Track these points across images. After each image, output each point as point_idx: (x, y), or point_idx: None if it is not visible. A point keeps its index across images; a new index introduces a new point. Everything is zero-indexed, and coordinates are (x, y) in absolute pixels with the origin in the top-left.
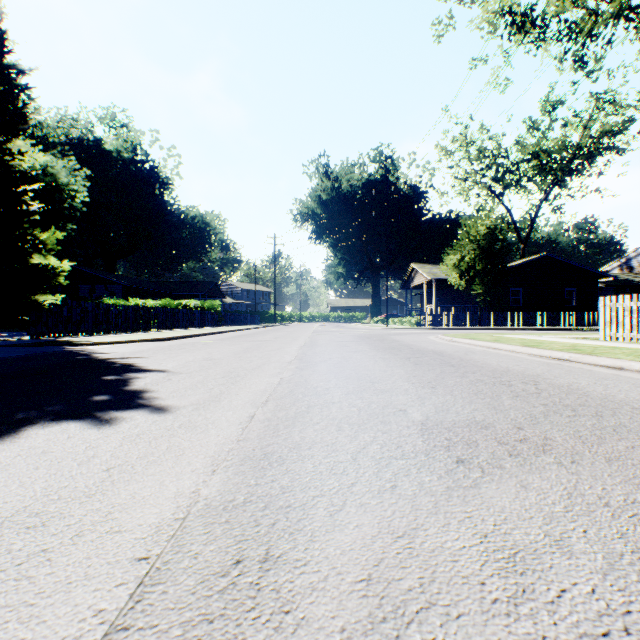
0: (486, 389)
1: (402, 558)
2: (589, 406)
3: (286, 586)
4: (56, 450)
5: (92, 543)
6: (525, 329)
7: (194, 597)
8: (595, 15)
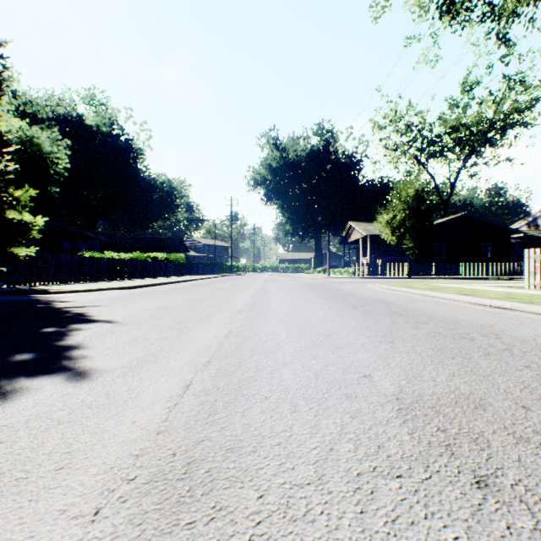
0: (449, 344)
1: None
2: None
3: None
4: None
5: None
6: (449, 278)
7: None
8: None
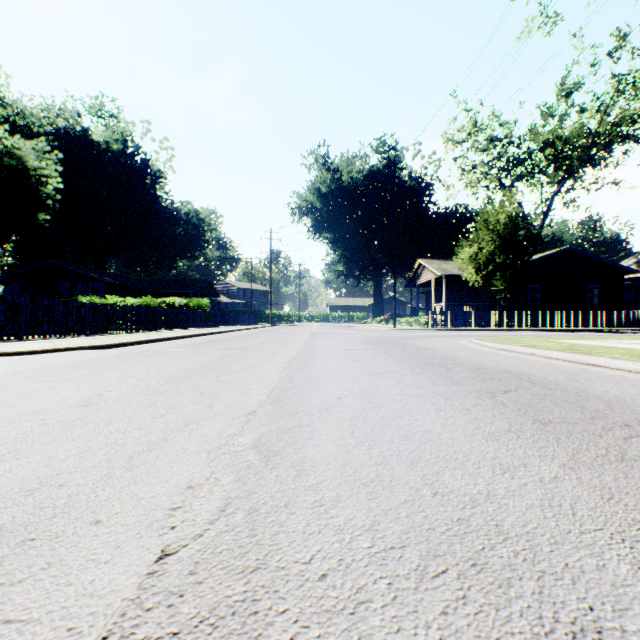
0: None
1: None
2: None
3: None
4: None
5: None
6: (552, 330)
7: None
8: None
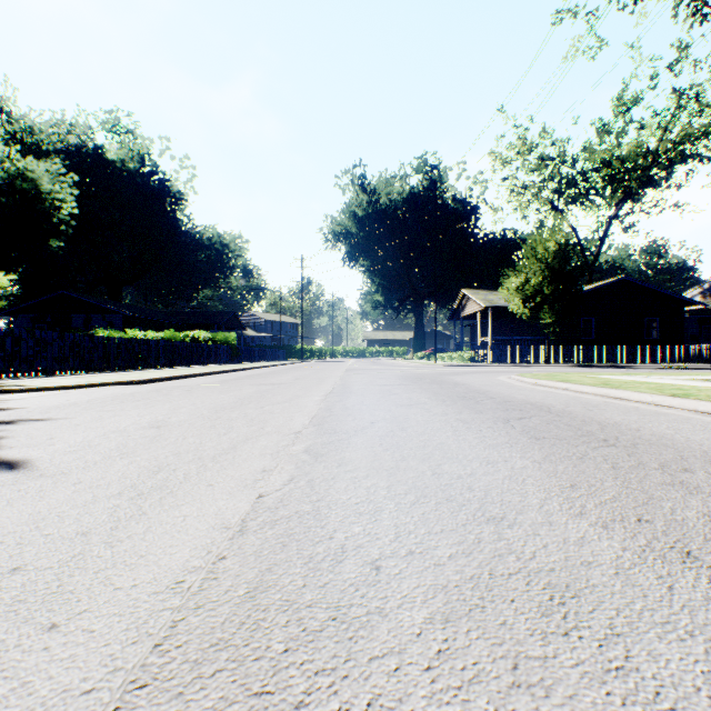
0: None
1: None
2: None
3: None
4: None
5: None
6: (604, 366)
7: None
8: None
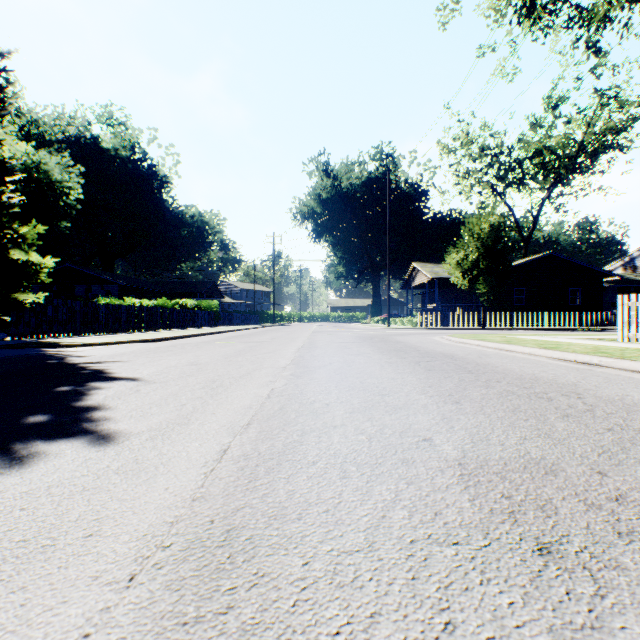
0: (523, 405)
1: None
2: None
3: None
4: None
5: None
6: (530, 329)
7: None
8: None
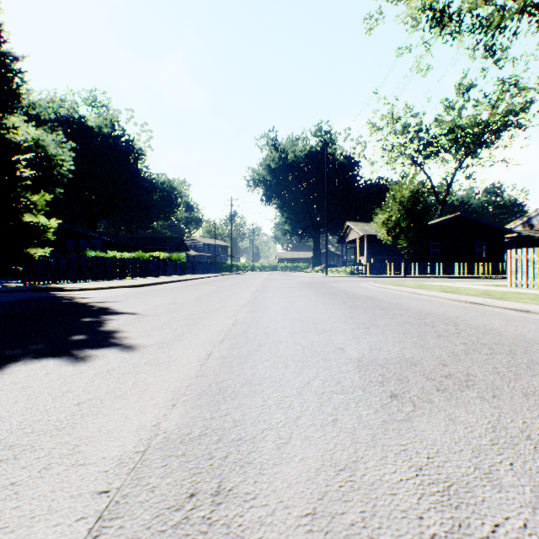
0: (413, 329)
1: (344, 491)
2: (503, 345)
3: (236, 520)
4: (34, 385)
5: (58, 476)
6: (443, 277)
7: (149, 532)
8: (503, 11)
